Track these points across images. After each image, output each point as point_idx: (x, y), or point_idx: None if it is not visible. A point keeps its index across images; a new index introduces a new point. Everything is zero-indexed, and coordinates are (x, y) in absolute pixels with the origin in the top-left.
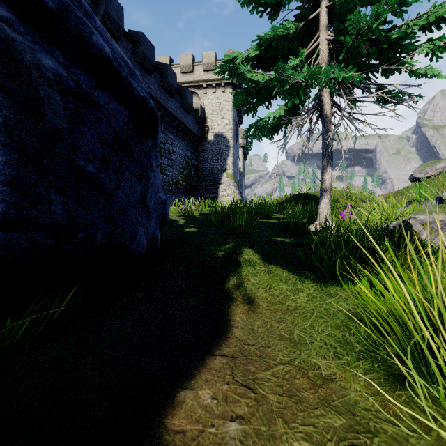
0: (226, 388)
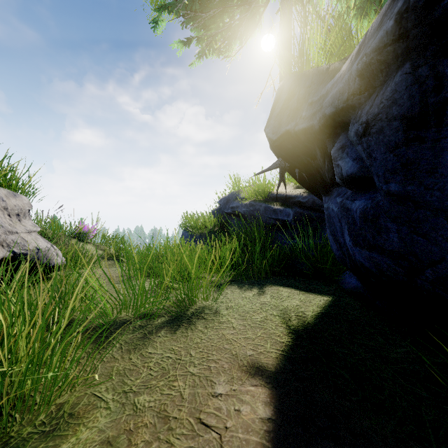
0: (228, 423)
